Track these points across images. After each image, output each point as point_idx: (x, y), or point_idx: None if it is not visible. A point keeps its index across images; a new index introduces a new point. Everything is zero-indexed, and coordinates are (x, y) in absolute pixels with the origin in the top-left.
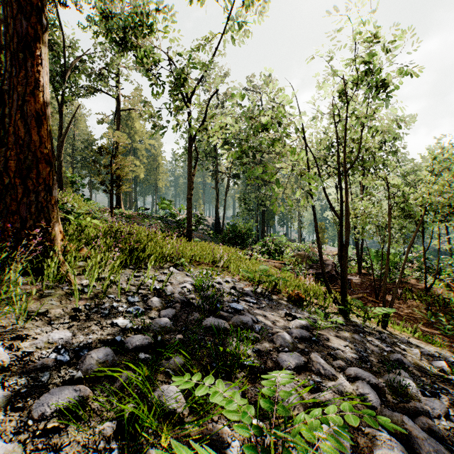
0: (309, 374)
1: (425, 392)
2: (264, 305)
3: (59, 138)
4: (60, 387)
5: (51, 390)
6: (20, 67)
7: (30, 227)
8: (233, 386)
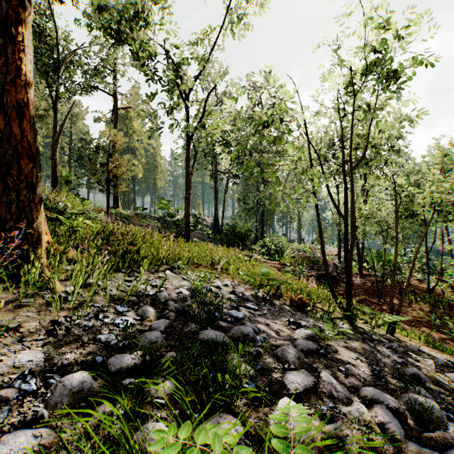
0: (320, 397)
1: (450, 415)
2: (266, 311)
3: (54, 136)
4: (16, 432)
5: (3, 437)
6: (0, 54)
7: (10, 228)
8: (234, 422)
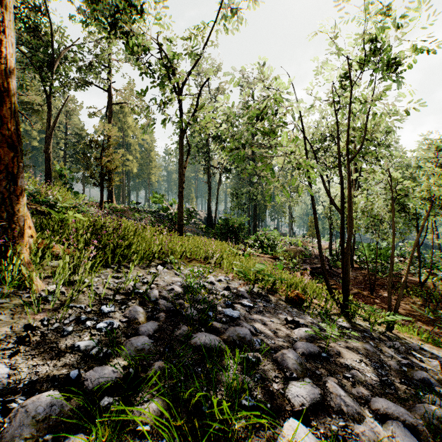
0: (328, 412)
1: None
2: (262, 309)
3: (48, 130)
4: None
5: None
6: None
7: None
8: None
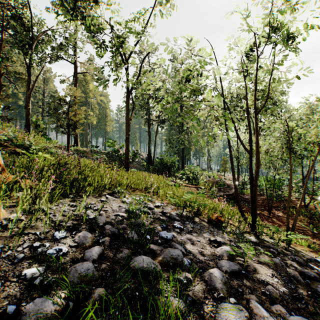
0: None
1: None
2: (190, 230)
3: (27, 91)
4: None
5: None
6: None
7: None
8: None
